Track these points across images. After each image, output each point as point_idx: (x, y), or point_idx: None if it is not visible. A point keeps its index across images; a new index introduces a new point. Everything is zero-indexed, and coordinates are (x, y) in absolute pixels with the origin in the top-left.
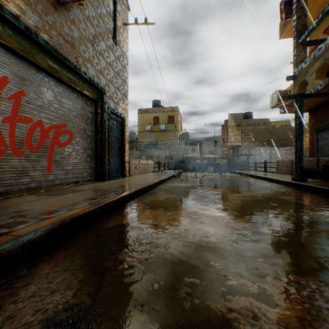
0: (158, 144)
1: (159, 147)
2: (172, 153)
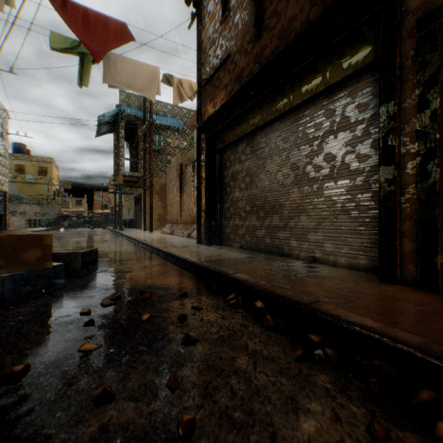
0: (24, 198)
1: (25, 201)
2: (45, 210)
